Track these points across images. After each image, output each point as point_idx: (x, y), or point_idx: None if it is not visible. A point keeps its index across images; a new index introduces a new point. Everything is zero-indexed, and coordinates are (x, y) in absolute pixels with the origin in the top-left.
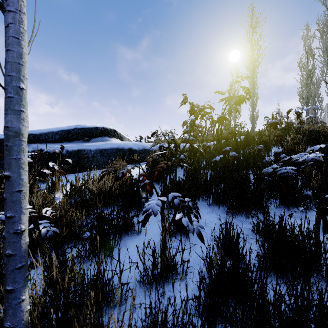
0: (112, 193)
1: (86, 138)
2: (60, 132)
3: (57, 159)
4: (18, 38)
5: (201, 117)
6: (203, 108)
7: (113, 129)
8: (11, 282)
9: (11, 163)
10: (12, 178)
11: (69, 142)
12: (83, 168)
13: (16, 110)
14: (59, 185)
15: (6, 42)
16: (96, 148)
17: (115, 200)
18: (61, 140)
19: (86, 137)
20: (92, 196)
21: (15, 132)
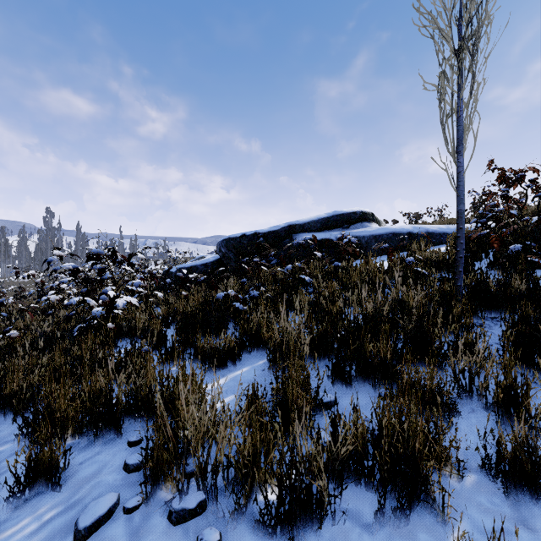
0: (439, 262)
1: (345, 225)
2: (320, 221)
3: (328, 247)
4: (464, 176)
5: (514, 184)
6: (524, 175)
7: (370, 212)
8: (461, 268)
9: (462, 223)
10: (462, 228)
11: (329, 231)
12: (356, 256)
13: (463, 203)
14: (372, 262)
15: (460, 178)
16: (368, 234)
17: (442, 267)
18: (322, 229)
19: (345, 224)
20: (428, 261)
21: (463, 211)
